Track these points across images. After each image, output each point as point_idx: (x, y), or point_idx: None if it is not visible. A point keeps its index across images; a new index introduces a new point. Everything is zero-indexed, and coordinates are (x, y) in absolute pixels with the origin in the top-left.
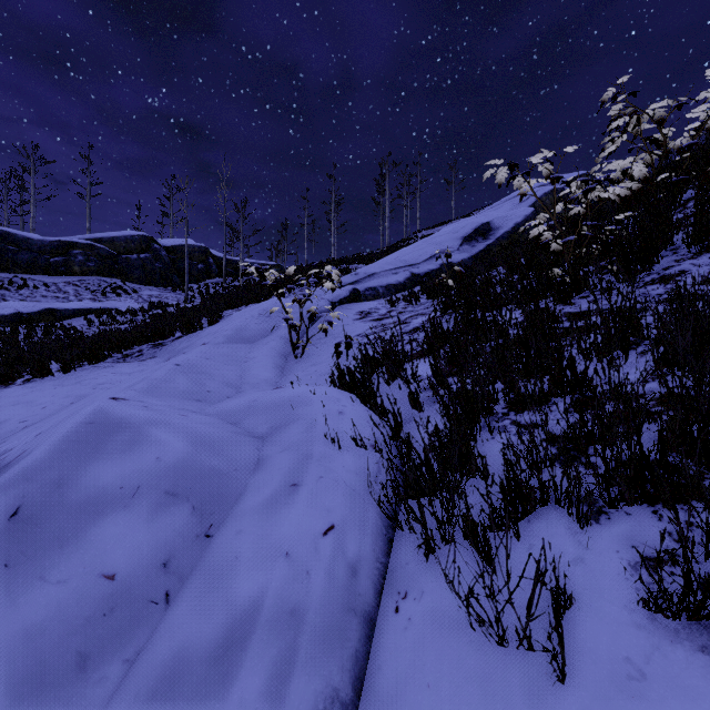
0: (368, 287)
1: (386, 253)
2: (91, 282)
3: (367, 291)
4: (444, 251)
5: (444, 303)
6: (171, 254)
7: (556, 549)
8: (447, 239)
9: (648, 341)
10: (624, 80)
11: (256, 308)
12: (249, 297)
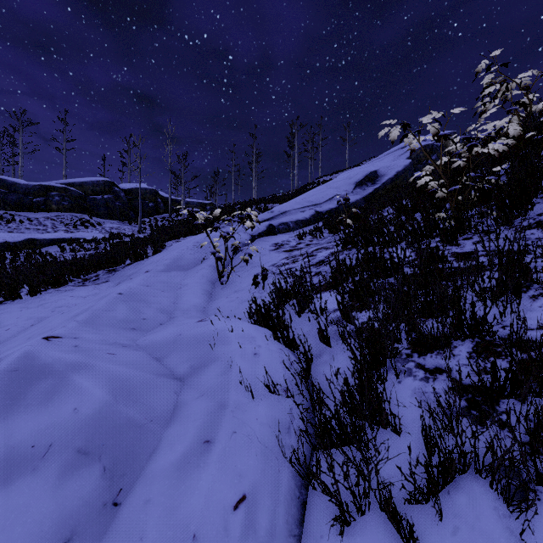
0: (281, 223)
1: (295, 194)
2: (65, 217)
3: (281, 225)
4: (344, 196)
5: (344, 240)
6: (128, 195)
7: (485, 537)
8: (343, 184)
9: (537, 284)
10: (496, 53)
11: (191, 241)
12: (186, 231)
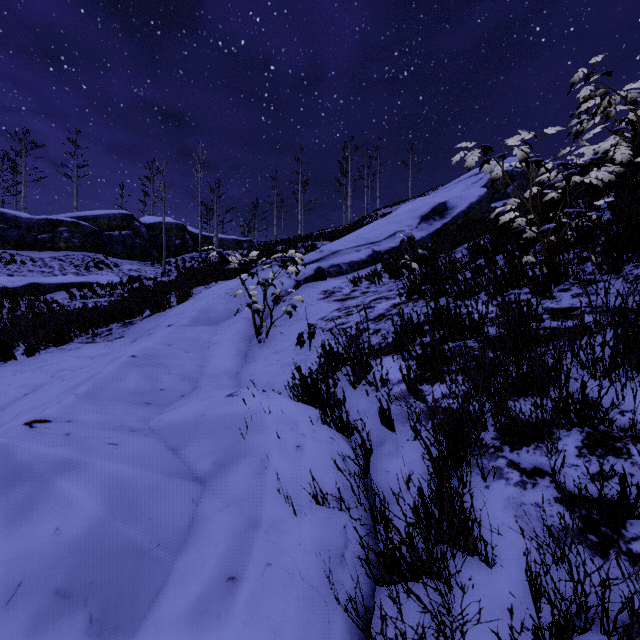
0: (332, 264)
1: (349, 230)
2: (75, 257)
3: (331, 268)
4: (408, 234)
5: (409, 288)
6: (150, 231)
7: None
8: (406, 217)
9: None
10: (596, 60)
11: (224, 287)
12: (218, 274)
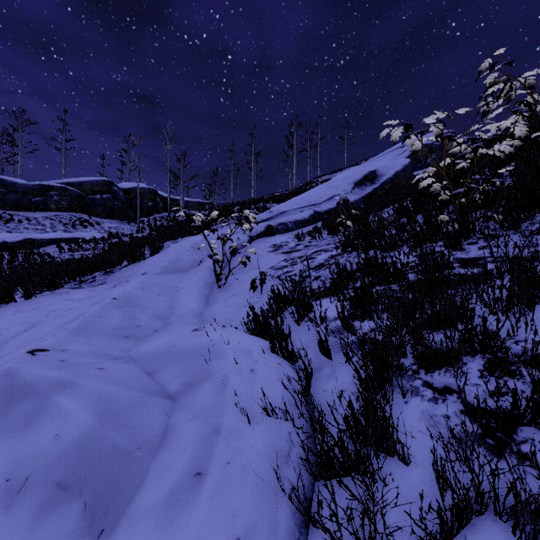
0: (280, 223)
1: (294, 194)
2: (64, 217)
3: (279, 225)
4: (343, 197)
5: (344, 242)
6: (127, 195)
7: None
8: (342, 183)
9: None
10: (500, 52)
11: (189, 242)
12: (184, 231)
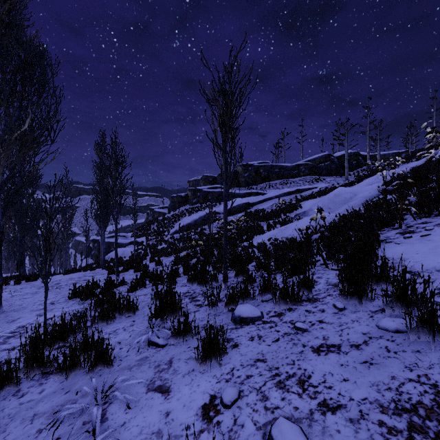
0: None
1: None
2: (307, 178)
3: None
4: None
5: None
6: (339, 160)
7: None
8: None
9: None
10: None
11: (376, 175)
12: (375, 172)
